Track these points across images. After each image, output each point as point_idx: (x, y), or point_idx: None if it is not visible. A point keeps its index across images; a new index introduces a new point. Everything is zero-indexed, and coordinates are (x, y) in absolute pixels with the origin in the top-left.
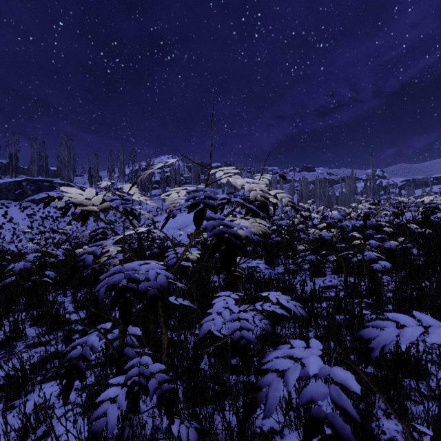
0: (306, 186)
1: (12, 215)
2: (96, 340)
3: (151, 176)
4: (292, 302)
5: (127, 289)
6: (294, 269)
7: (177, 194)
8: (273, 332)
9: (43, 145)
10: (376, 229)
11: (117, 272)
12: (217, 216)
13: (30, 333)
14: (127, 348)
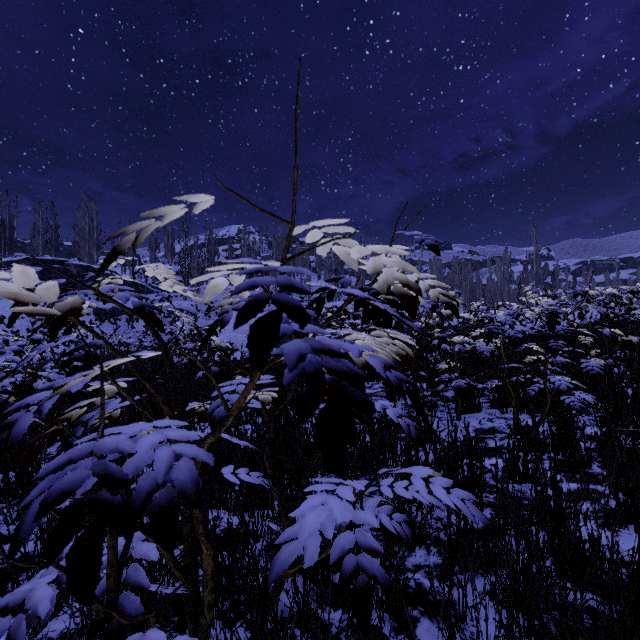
0: (439, 270)
1: (3, 312)
2: (45, 596)
3: (213, 254)
4: (456, 493)
5: (95, 503)
6: (432, 401)
7: (226, 280)
8: (414, 539)
9: (51, 209)
10: (569, 339)
11: (78, 459)
12: (308, 329)
13: None
14: (125, 593)
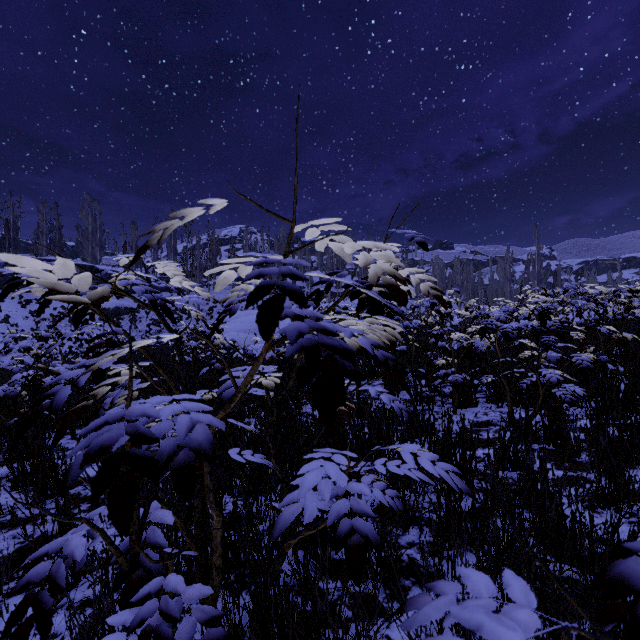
0: (441, 270)
1: (7, 312)
2: (80, 544)
3: (215, 254)
4: (441, 465)
5: (129, 456)
6: (430, 395)
7: (235, 273)
8: (405, 512)
9: (55, 209)
10: (560, 334)
11: (113, 421)
12: (307, 313)
13: (9, 502)
14: (145, 551)
